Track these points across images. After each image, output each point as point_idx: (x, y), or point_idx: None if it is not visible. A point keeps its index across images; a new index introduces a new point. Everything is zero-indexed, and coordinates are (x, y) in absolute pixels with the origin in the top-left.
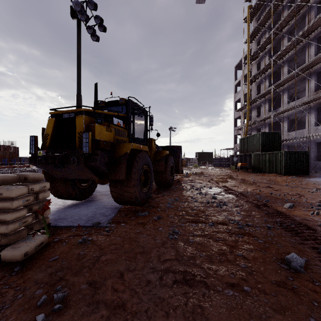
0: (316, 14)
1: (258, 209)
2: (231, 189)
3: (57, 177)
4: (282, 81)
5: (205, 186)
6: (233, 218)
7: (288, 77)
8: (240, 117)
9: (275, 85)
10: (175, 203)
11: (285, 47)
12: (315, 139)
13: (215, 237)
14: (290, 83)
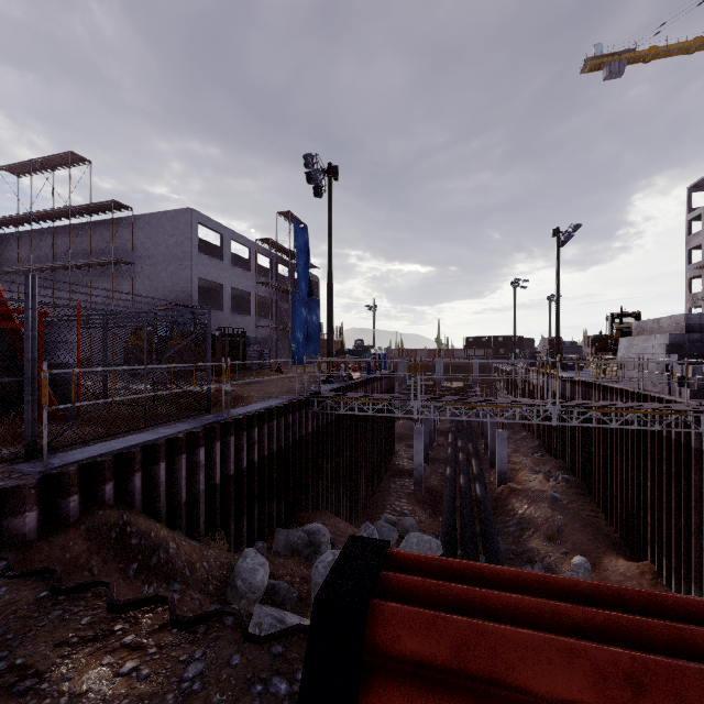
0: None
1: None
2: None
3: None
4: None
5: None
6: None
7: None
8: (699, 275)
9: None
10: None
11: None
12: None
13: None
14: None
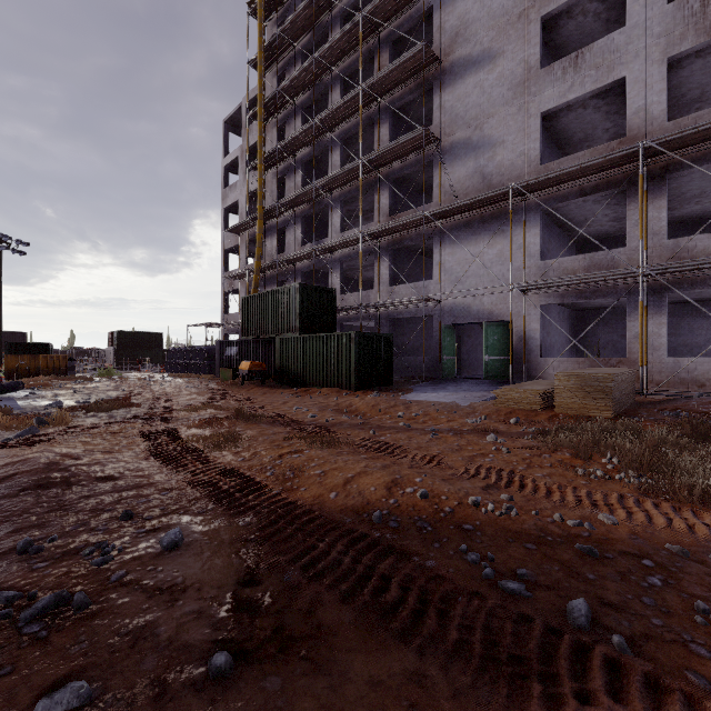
0: (391, 61)
1: None
2: (295, 505)
3: None
4: (334, 175)
5: (137, 515)
6: None
7: (345, 173)
8: (237, 249)
9: (320, 182)
10: None
11: (340, 102)
12: (390, 312)
13: None
14: (346, 188)
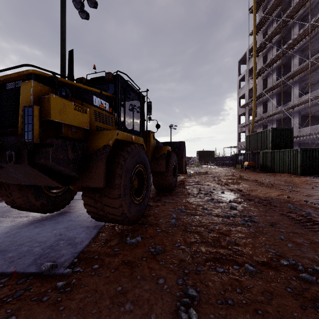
0: None
1: (308, 230)
2: (249, 194)
3: (5, 182)
4: (293, 72)
5: (215, 190)
6: (281, 252)
7: (300, 68)
8: (244, 113)
9: (285, 77)
10: (182, 217)
11: (297, 35)
12: None
13: (274, 315)
14: (302, 74)
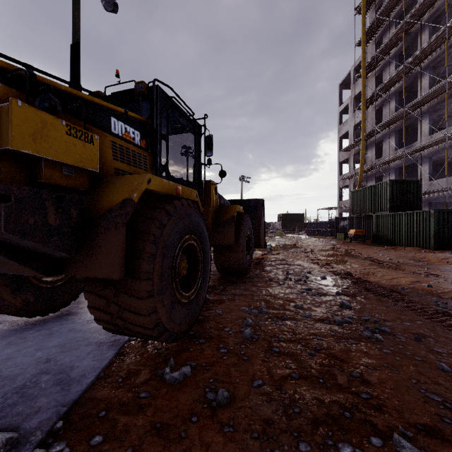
0: None
1: None
2: (365, 280)
3: None
4: (421, 98)
5: (312, 273)
6: None
7: (431, 92)
8: (347, 160)
9: (409, 105)
10: (262, 323)
11: (427, 43)
12: None
13: None
14: (434, 101)
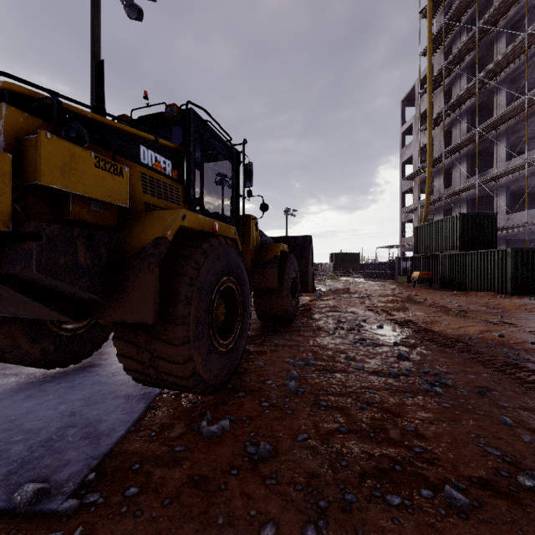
0: None
1: None
2: (428, 329)
3: None
4: (497, 117)
5: (367, 322)
6: (513, 454)
7: (509, 111)
8: (411, 189)
9: (483, 126)
10: (308, 375)
11: (503, 53)
12: None
13: None
14: (512, 121)
